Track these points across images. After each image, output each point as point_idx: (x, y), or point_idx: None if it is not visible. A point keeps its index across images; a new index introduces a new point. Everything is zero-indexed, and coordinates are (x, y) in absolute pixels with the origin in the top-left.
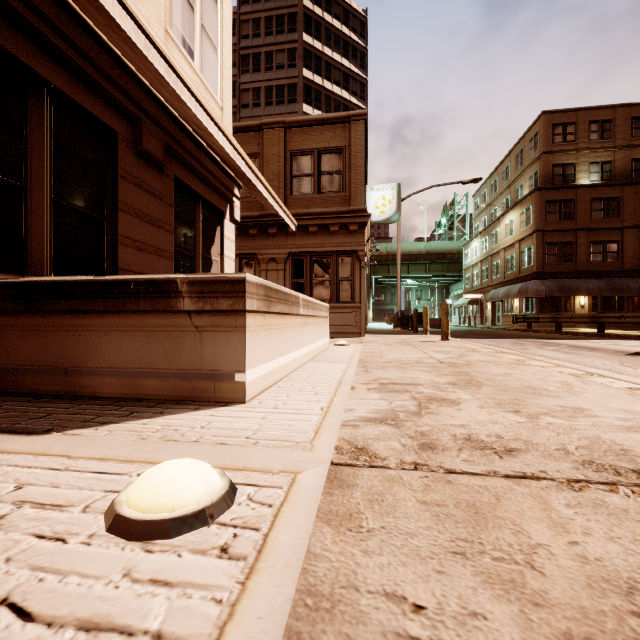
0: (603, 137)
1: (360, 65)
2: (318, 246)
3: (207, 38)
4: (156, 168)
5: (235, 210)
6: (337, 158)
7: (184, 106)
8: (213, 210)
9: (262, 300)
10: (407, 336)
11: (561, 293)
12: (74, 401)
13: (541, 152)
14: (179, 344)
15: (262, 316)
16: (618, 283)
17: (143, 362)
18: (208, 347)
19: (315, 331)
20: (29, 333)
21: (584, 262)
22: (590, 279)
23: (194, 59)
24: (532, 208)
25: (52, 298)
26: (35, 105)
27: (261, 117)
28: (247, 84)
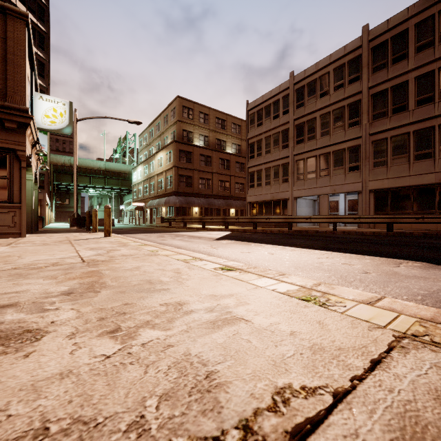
0: (205, 122)
1: None
2: None
3: None
4: None
5: None
6: None
7: None
8: None
9: None
10: (76, 234)
11: (187, 205)
12: None
13: (177, 120)
14: None
15: None
16: (211, 201)
17: None
18: None
19: None
20: None
21: (197, 188)
22: (200, 198)
23: None
24: (172, 152)
25: None
26: None
27: None
28: None
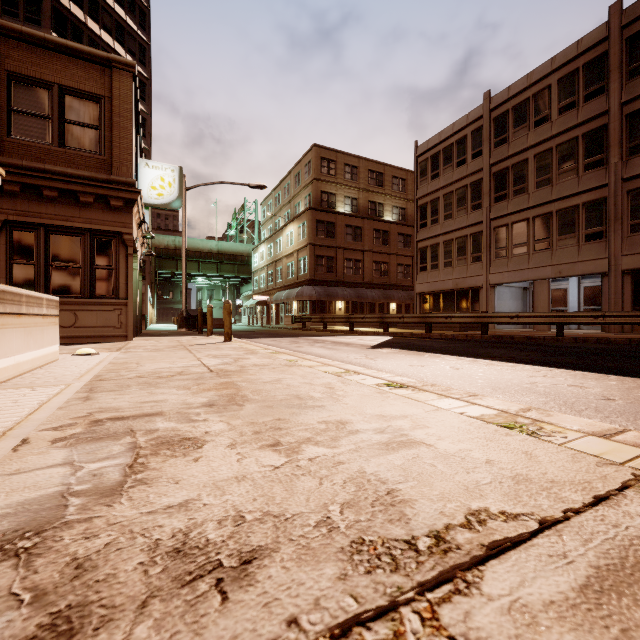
0: (353, 178)
1: (140, 23)
2: (60, 218)
3: None
4: None
5: None
6: (92, 108)
7: None
8: None
9: None
10: (189, 338)
11: (327, 298)
12: None
13: (313, 178)
14: None
15: None
16: (361, 292)
17: None
18: None
19: (14, 337)
20: None
21: (341, 274)
22: (345, 288)
23: None
24: (307, 224)
25: None
26: None
27: None
28: None
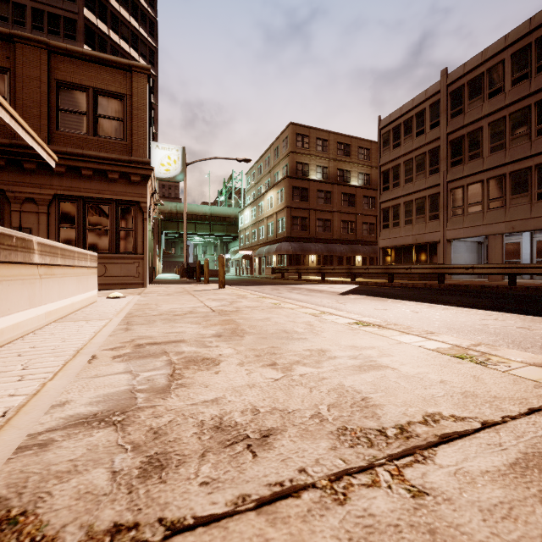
0: (323, 150)
1: (150, 32)
2: (94, 192)
3: None
4: None
5: None
6: (117, 104)
7: None
8: None
9: None
10: (190, 285)
11: (301, 252)
12: None
13: (290, 151)
14: None
15: None
16: (331, 247)
17: None
18: None
19: (70, 284)
20: None
21: (314, 232)
22: (317, 243)
23: None
24: (284, 190)
25: None
26: None
27: None
28: None
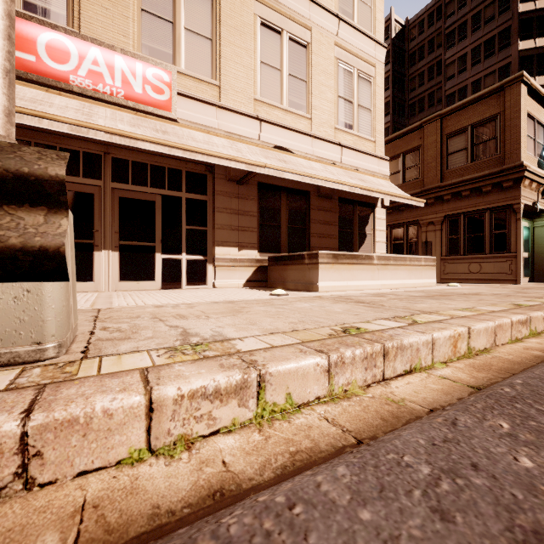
0: None
1: None
2: (470, 206)
3: (362, 109)
4: (328, 198)
5: (384, 200)
6: (490, 126)
7: (328, 177)
8: (367, 205)
9: (331, 259)
10: None
11: None
12: (283, 289)
13: None
14: (305, 273)
15: (331, 264)
16: None
17: (298, 279)
18: (311, 274)
19: (402, 273)
20: (277, 271)
21: None
22: None
23: (353, 128)
24: None
25: (281, 261)
26: (283, 196)
27: (467, 80)
28: (452, 57)
